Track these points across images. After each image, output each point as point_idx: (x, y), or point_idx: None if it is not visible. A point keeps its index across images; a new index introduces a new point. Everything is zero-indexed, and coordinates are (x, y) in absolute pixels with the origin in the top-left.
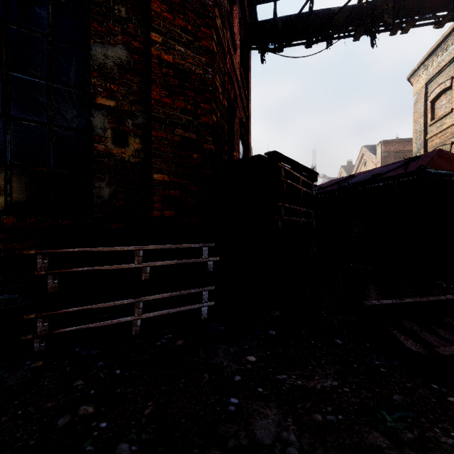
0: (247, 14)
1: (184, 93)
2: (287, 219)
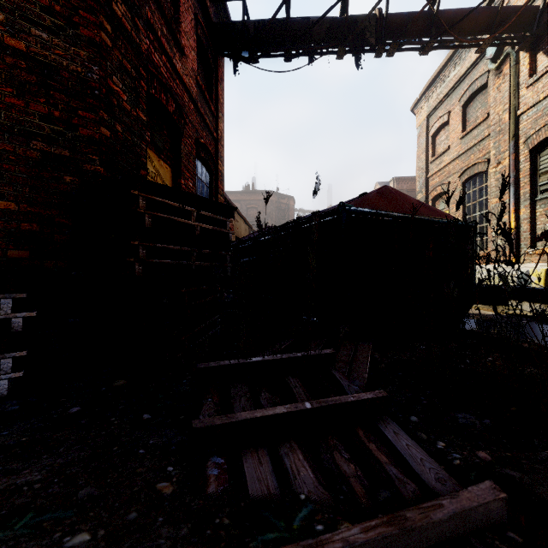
0: (213, 11)
1: (47, 95)
2: (159, 262)
